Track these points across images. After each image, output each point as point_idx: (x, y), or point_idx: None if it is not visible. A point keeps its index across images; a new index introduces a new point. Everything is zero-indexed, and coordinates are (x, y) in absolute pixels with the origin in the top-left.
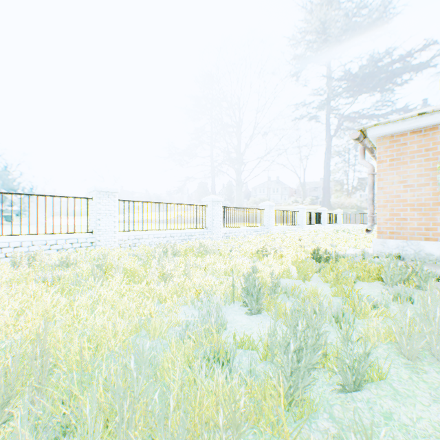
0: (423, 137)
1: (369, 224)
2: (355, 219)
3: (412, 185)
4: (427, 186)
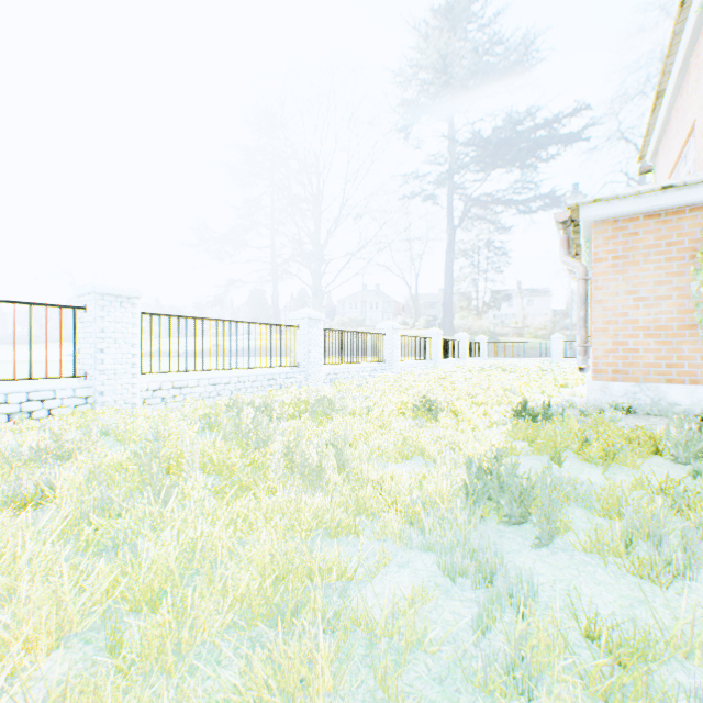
0: (664, 224)
1: (581, 358)
2: (505, 351)
3: (647, 298)
4: (670, 300)
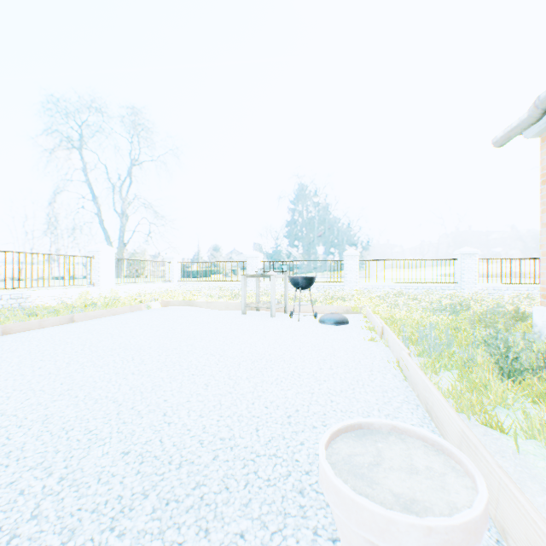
0: None
1: None
2: None
3: None
4: None
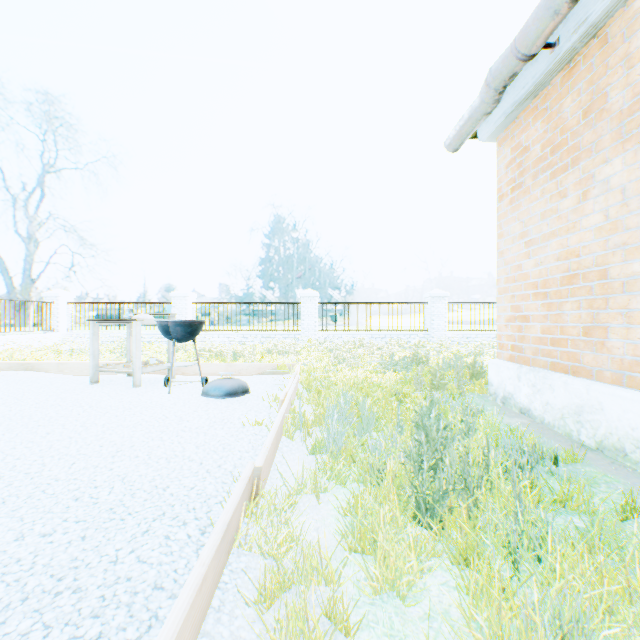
0: None
1: None
2: None
3: None
4: None
